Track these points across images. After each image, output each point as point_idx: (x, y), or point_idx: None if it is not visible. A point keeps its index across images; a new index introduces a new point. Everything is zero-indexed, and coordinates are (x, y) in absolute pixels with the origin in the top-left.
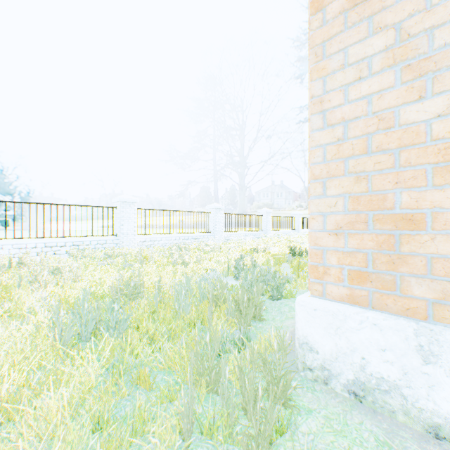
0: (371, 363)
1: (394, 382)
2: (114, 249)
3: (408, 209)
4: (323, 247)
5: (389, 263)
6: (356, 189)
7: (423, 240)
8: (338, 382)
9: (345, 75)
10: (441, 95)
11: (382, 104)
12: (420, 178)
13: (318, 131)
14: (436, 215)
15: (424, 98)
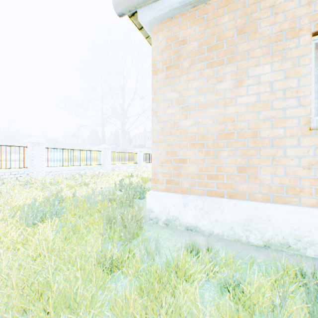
0: (171, 211)
1: (177, 216)
2: (32, 177)
3: (183, 156)
4: (157, 171)
5: (177, 175)
6: (168, 148)
7: (186, 167)
8: (161, 221)
9: (164, 104)
10: (191, 119)
11: (175, 118)
12: (185, 146)
13: (155, 123)
14: (189, 159)
15: (187, 119)
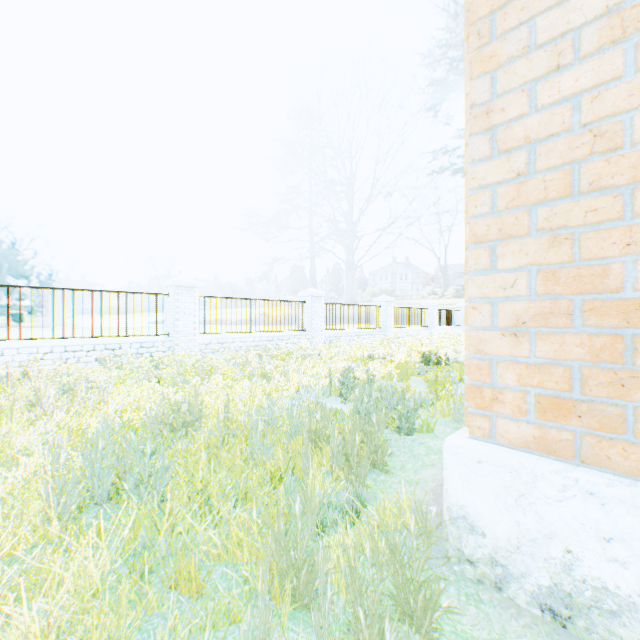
0: (584, 562)
1: (628, 598)
2: (164, 356)
3: None
4: (491, 356)
5: (613, 385)
6: (552, 257)
7: None
8: (521, 589)
9: (531, 64)
10: None
11: (601, 108)
12: None
13: (481, 163)
14: None
15: None
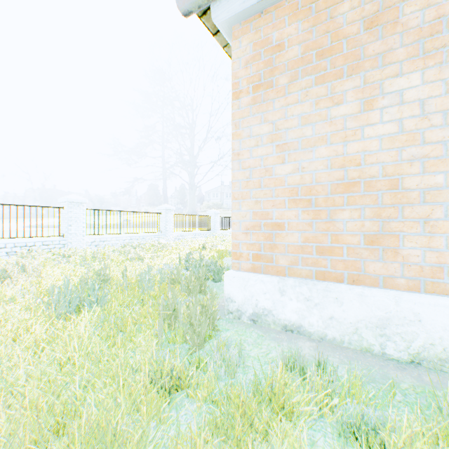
0: (260, 302)
1: (269, 309)
2: (69, 249)
3: (278, 220)
4: (240, 241)
5: (270, 248)
6: (256, 208)
7: (284, 236)
8: (245, 316)
9: (250, 142)
10: (291, 163)
11: (267, 163)
12: (282, 204)
13: (237, 171)
14: (288, 223)
15: (285, 163)
